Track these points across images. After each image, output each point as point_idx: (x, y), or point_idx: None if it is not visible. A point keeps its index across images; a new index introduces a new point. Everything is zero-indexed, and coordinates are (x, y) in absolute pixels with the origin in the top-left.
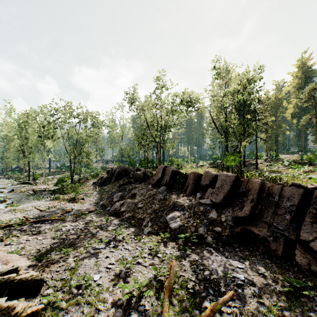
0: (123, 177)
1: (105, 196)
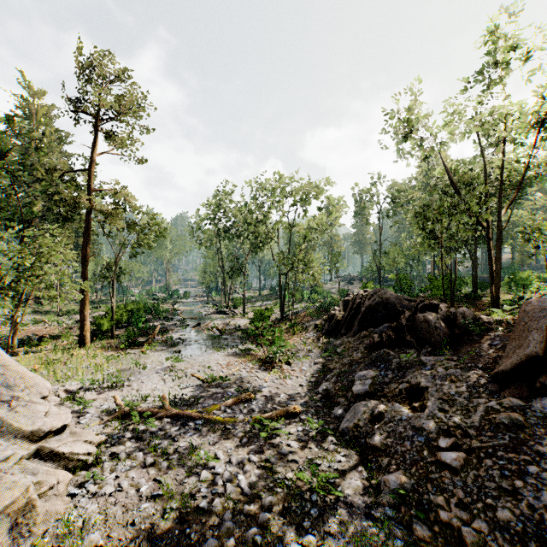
0: (381, 321)
1: (335, 367)
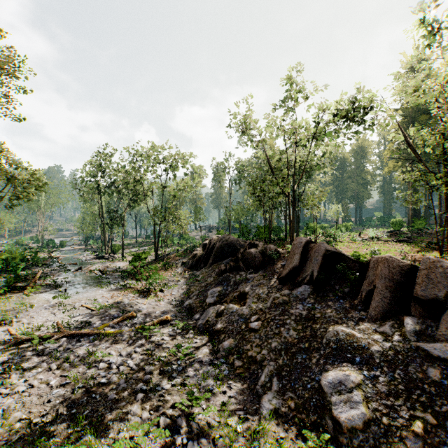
0: (227, 256)
1: (196, 289)
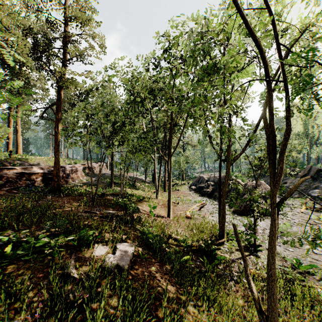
0: None
1: None
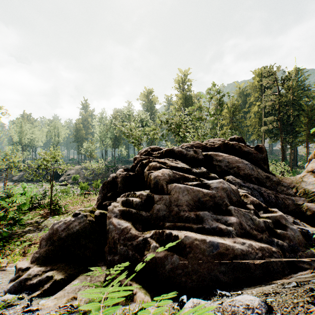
0: None
1: None
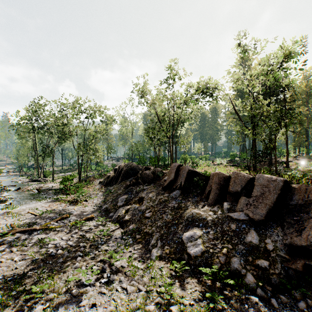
0: (131, 176)
1: (110, 198)
